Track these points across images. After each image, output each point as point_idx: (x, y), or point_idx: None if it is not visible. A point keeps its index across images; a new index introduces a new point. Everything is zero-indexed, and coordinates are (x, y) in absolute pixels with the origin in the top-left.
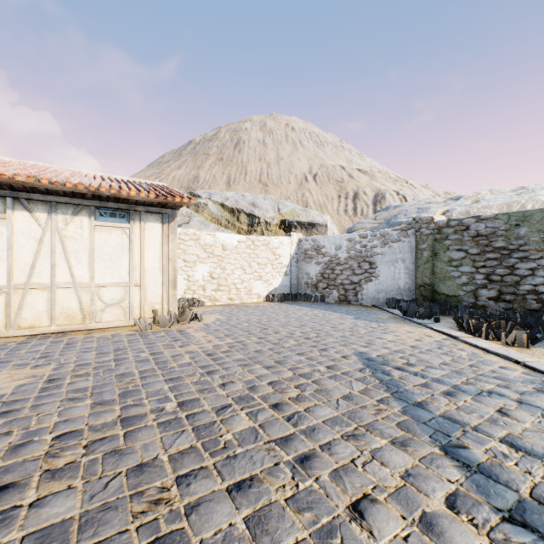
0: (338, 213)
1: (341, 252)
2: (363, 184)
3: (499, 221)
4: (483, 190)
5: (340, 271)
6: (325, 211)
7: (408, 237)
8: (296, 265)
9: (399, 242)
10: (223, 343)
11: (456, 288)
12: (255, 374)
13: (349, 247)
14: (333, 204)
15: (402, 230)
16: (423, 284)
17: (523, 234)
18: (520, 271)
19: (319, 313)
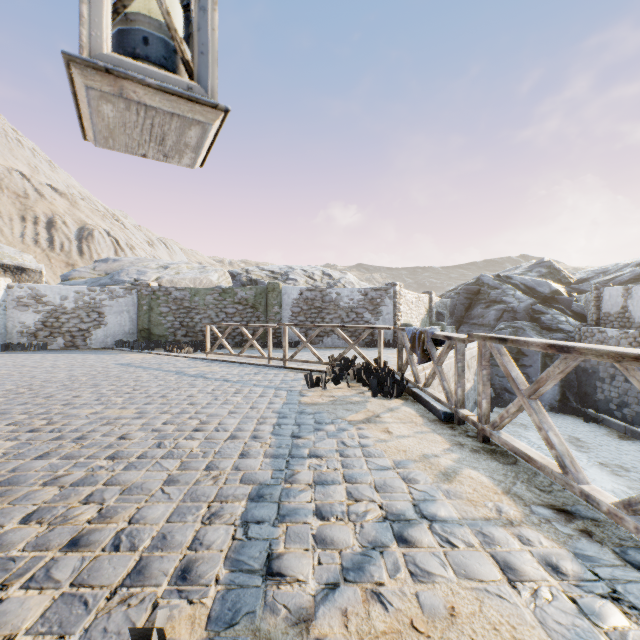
0: (25, 242)
1: (68, 303)
2: (61, 209)
3: (187, 292)
4: (183, 264)
5: (67, 320)
6: (1, 235)
7: (133, 295)
8: (4, 313)
9: (126, 298)
10: (7, 372)
11: (165, 331)
12: (65, 373)
13: (78, 299)
14: (14, 227)
15: (128, 289)
16: (144, 329)
17: (197, 300)
18: (196, 320)
19: (57, 355)
